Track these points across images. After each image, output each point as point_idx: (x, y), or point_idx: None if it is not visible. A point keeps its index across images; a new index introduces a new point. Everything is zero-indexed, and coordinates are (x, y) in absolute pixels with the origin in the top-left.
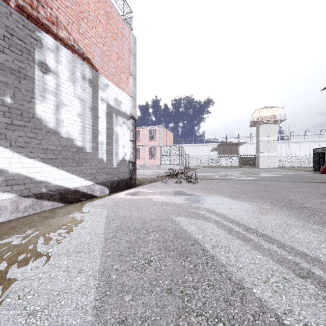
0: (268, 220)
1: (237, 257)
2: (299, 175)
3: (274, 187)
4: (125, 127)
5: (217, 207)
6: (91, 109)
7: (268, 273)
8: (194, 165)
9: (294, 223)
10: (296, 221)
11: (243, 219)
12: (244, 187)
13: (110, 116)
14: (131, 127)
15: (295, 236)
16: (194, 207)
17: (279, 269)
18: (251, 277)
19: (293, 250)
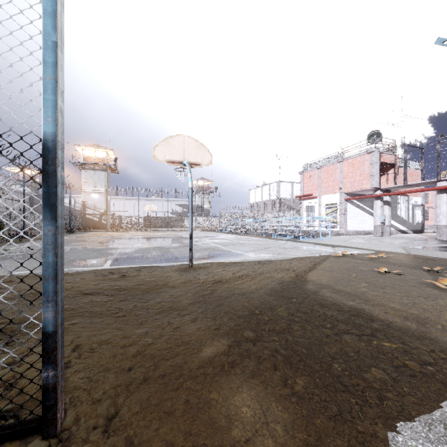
0: None
1: None
2: None
3: None
4: (419, 210)
5: None
6: (407, 208)
7: None
8: None
9: None
10: None
11: None
12: None
13: (413, 208)
14: (421, 209)
15: None
16: None
17: None
18: None
19: None
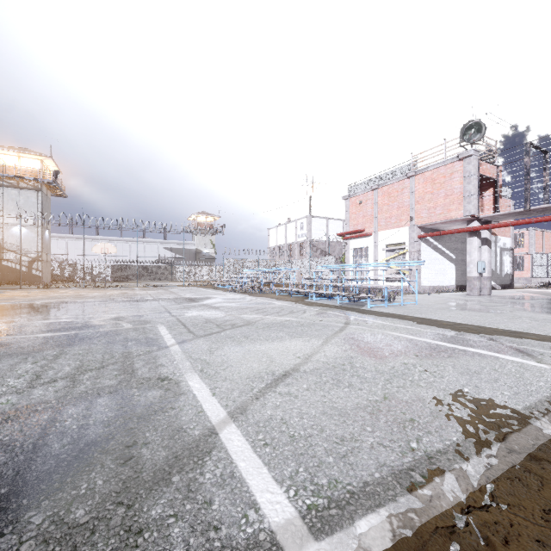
0: None
1: None
2: None
3: None
4: (507, 255)
5: None
6: (494, 253)
7: None
8: None
9: None
10: None
11: None
12: None
13: (501, 253)
14: (510, 255)
15: None
16: None
17: None
18: None
19: None
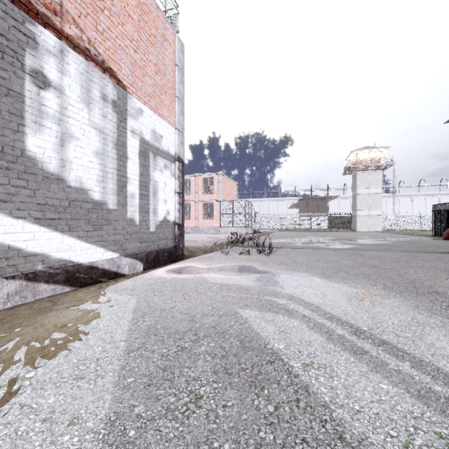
0: (385, 315)
1: (348, 389)
2: (415, 242)
3: (383, 259)
4: (168, 172)
5: (304, 292)
6: (116, 146)
7: (407, 424)
8: (267, 228)
9: (427, 321)
10: (430, 316)
11: (347, 314)
12: (340, 259)
13: (146, 157)
14: (176, 172)
15: (436, 345)
16: (270, 293)
17: (426, 415)
18: (379, 434)
19: (439, 372)
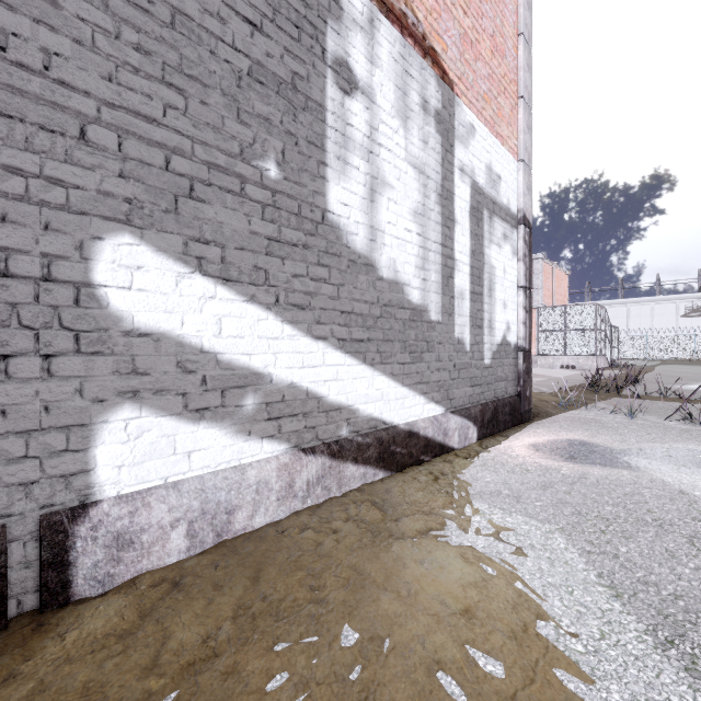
0: None
1: None
2: None
3: None
4: (507, 248)
5: None
6: (439, 198)
7: None
8: (627, 358)
9: None
10: None
11: None
12: None
13: (478, 219)
14: (520, 248)
15: None
16: None
17: None
18: None
19: None
